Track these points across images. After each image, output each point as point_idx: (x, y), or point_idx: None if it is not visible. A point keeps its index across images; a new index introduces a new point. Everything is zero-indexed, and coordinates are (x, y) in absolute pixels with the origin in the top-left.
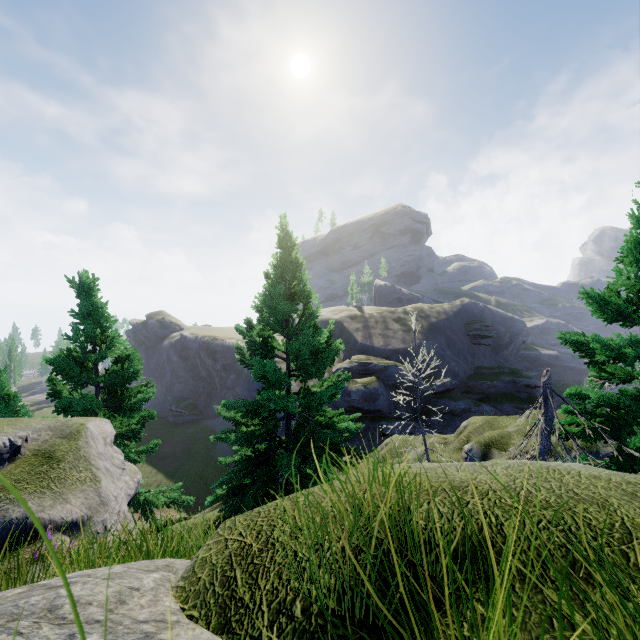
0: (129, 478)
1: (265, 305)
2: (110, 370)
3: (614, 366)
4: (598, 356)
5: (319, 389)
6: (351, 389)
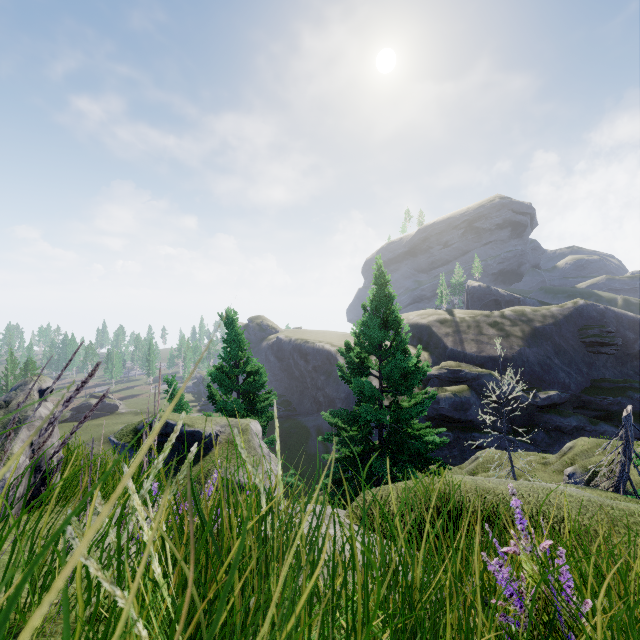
0: (274, 463)
1: (361, 333)
2: (247, 381)
3: None
4: None
5: (407, 404)
6: (440, 397)
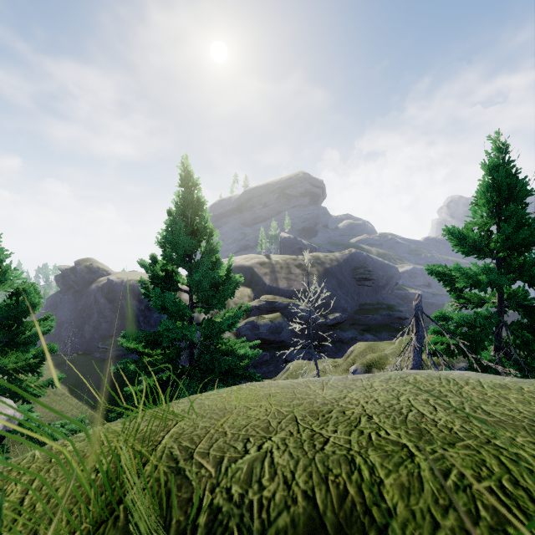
0: None
1: (167, 240)
2: (2, 304)
3: (470, 293)
4: (458, 283)
5: (221, 320)
6: (260, 324)
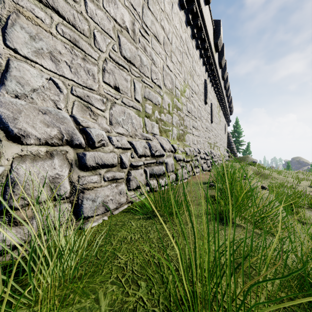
0: None
1: None
2: None
3: None
4: None
5: None
6: None
